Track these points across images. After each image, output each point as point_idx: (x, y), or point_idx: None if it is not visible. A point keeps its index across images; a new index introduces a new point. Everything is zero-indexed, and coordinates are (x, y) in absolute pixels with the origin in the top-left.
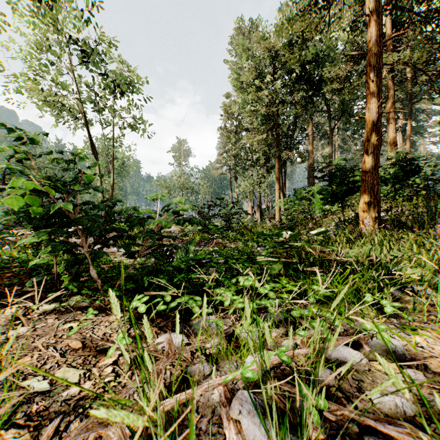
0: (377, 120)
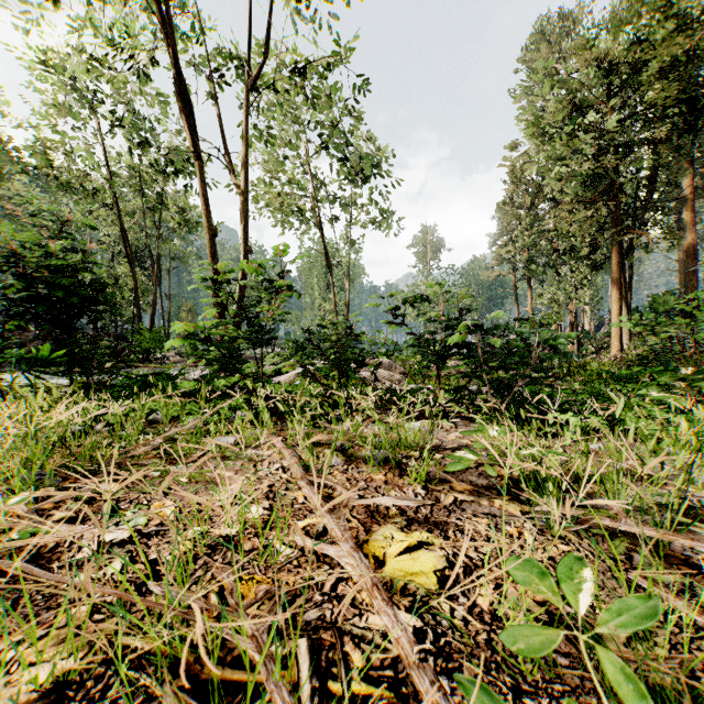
0: None
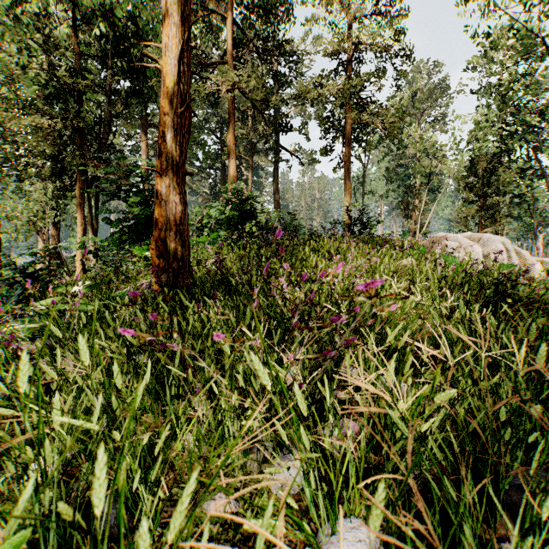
0: (178, 72)
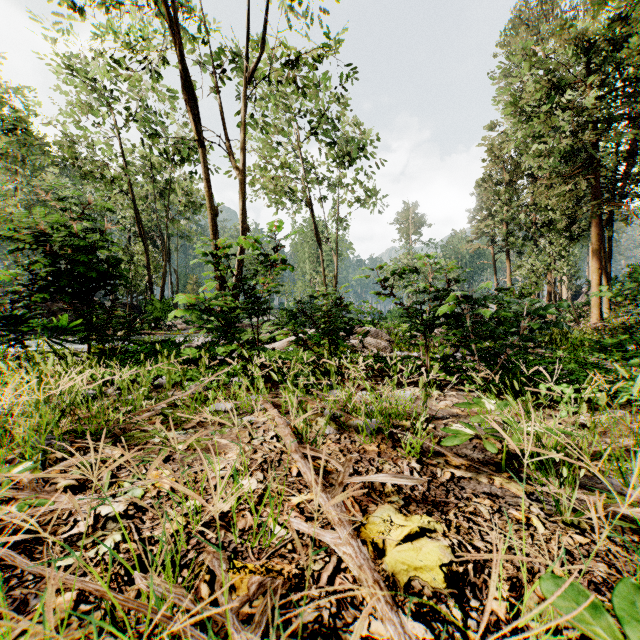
0: None
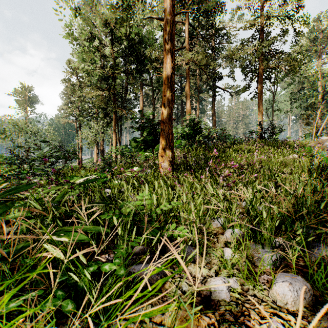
0: (170, 78)
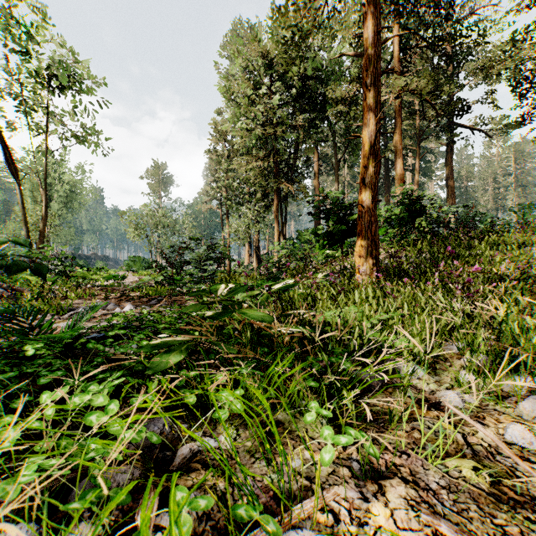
0: (374, 141)
